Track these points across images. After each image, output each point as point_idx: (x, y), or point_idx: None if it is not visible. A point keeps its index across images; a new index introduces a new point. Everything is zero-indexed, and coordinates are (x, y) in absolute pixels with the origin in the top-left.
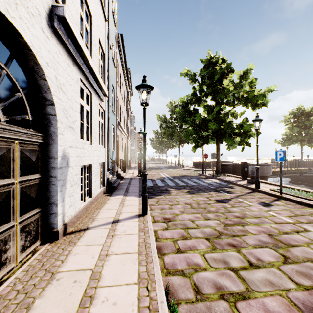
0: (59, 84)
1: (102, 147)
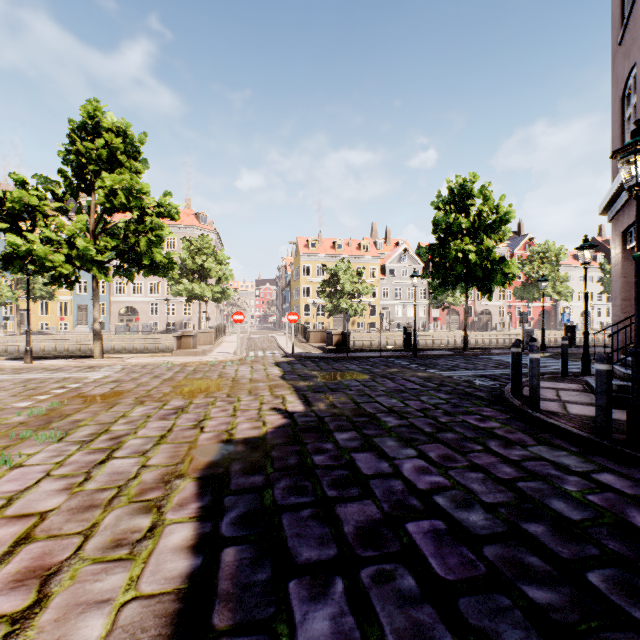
0: (591, 311)
1: (608, 317)
